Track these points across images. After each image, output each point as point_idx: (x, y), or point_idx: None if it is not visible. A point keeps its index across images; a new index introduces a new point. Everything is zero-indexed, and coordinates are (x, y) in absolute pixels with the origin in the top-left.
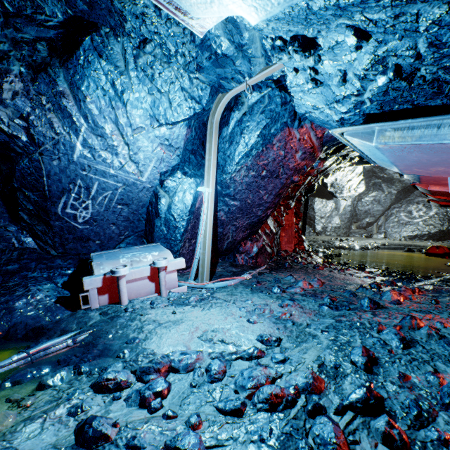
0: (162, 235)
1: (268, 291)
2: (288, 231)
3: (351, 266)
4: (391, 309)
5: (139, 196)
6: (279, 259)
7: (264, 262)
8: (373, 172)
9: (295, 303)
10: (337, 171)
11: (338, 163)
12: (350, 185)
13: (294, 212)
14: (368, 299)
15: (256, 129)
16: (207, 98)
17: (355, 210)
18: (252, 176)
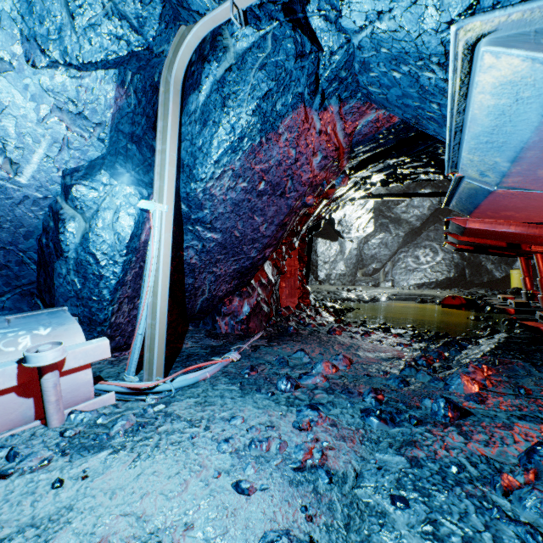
0: (71, 292)
1: (270, 387)
2: (290, 280)
3: (373, 327)
4: (481, 416)
5: (15, 214)
6: (280, 320)
7: (259, 327)
8: (379, 211)
9: (322, 415)
10: (347, 204)
11: (357, 189)
12: (359, 224)
13: (298, 255)
14: (446, 402)
15: (250, 99)
16: (156, 24)
17: (361, 254)
18: (243, 189)
